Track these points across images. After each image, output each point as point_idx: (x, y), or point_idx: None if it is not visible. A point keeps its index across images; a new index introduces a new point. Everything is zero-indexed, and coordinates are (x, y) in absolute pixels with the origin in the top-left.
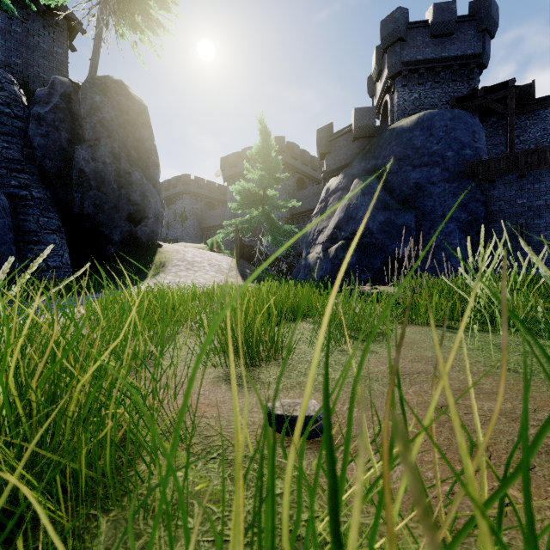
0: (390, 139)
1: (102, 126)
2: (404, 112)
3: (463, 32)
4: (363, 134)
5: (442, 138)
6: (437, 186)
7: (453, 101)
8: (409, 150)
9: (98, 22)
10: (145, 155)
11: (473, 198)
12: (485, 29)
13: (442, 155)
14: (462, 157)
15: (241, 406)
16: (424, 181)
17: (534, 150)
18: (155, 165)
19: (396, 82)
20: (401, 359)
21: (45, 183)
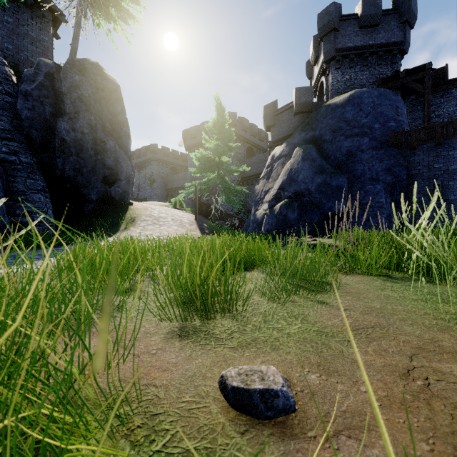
0: (326, 114)
1: (81, 101)
2: (337, 91)
3: (387, 23)
4: (303, 109)
5: (370, 113)
6: (366, 153)
7: (379, 82)
8: (342, 123)
9: (77, 13)
10: (118, 127)
11: (397, 163)
12: (405, 21)
13: (370, 127)
14: (387, 129)
15: (193, 369)
16: (354, 149)
17: (449, 122)
18: (127, 135)
19: (331, 66)
20: (352, 311)
21: (32, 150)
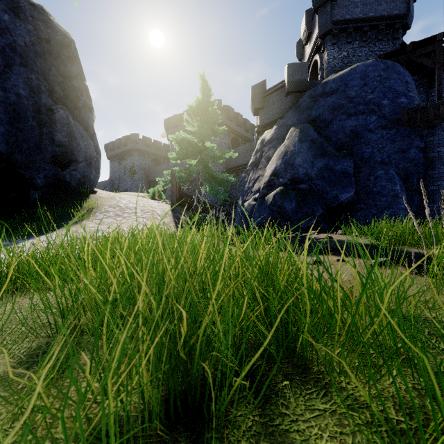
0: (323, 91)
1: (13, 51)
2: (333, 68)
3: None
4: (296, 88)
5: (376, 87)
6: (375, 132)
7: (381, 57)
8: (343, 100)
9: None
10: (73, 94)
11: (412, 145)
12: None
13: (377, 104)
14: (398, 105)
15: None
16: (360, 129)
17: None
18: (88, 107)
19: (326, 41)
20: None
21: None
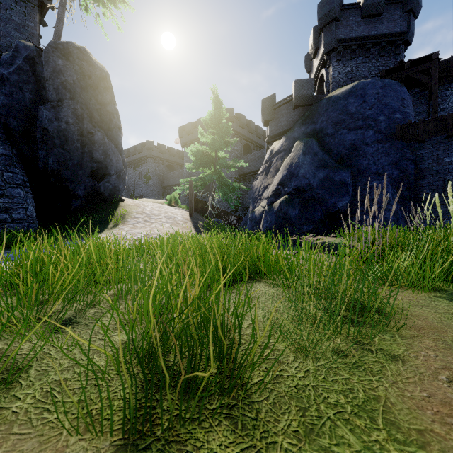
0: (327, 106)
1: (65, 88)
2: (338, 83)
3: (391, 12)
4: (303, 103)
5: (374, 104)
6: (371, 146)
7: (382, 73)
8: (344, 115)
9: None
10: (107, 118)
11: (404, 157)
12: (410, 10)
13: (374, 119)
14: (393, 121)
15: None
16: (358, 142)
17: None
18: (117, 127)
19: (331, 58)
20: None
21: (11, 140)
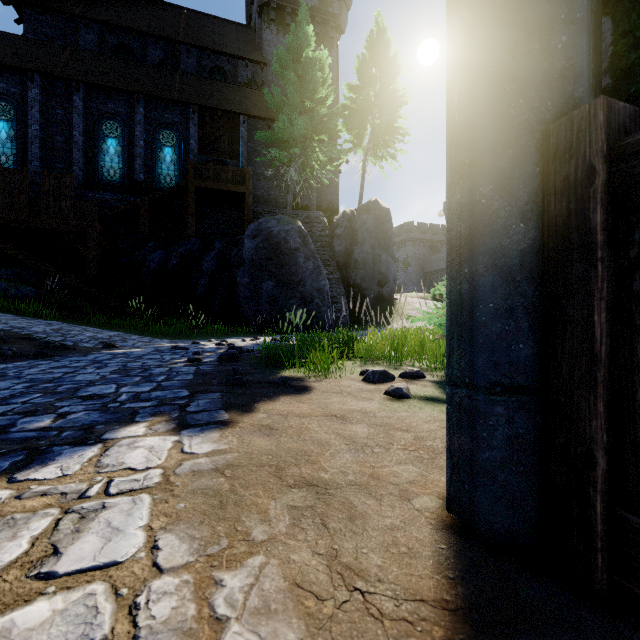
0: None
1: (367, 232)
2: None
3: None
4: None
5: None
6: None
7: None
8: None
9: (363, 168)
10: (388, 240)
11: None
12: None
13: None
14: None
15: None
16: None
17: None
18: (393, 244)
19: None
20: None
21: (339, 269)
